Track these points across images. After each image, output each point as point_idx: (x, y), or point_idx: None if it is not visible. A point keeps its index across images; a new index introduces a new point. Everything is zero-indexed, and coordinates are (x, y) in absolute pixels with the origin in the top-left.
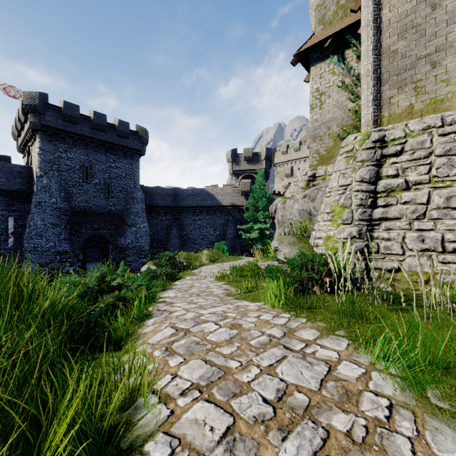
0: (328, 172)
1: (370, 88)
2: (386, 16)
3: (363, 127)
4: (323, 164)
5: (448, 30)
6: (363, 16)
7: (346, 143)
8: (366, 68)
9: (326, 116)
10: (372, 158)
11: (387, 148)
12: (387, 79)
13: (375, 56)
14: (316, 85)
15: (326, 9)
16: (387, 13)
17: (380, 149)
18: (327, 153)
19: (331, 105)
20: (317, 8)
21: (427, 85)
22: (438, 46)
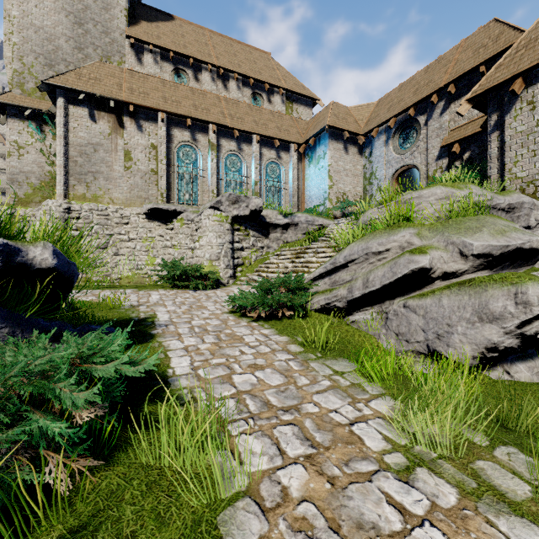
0: (28, 214)
1: (63, 176)
2: (72, 138)
3: (58, 197)
4: (22, 206)
5: (101, 165)
6: (58, 130)
7: (47, 204)
8: (60, 162)
9: (25, 167)
10: (63, 218)
11: (72, 214)
12: (72, 174)
13: (65, 158)
14: (15, 137)
15: (25, 80)
16: (72, 138)
17: (68, 214)
18: (26, 198)
19: (30, 160)
20: (16, 72)
21: (92, 187)
22: (97, 170)
